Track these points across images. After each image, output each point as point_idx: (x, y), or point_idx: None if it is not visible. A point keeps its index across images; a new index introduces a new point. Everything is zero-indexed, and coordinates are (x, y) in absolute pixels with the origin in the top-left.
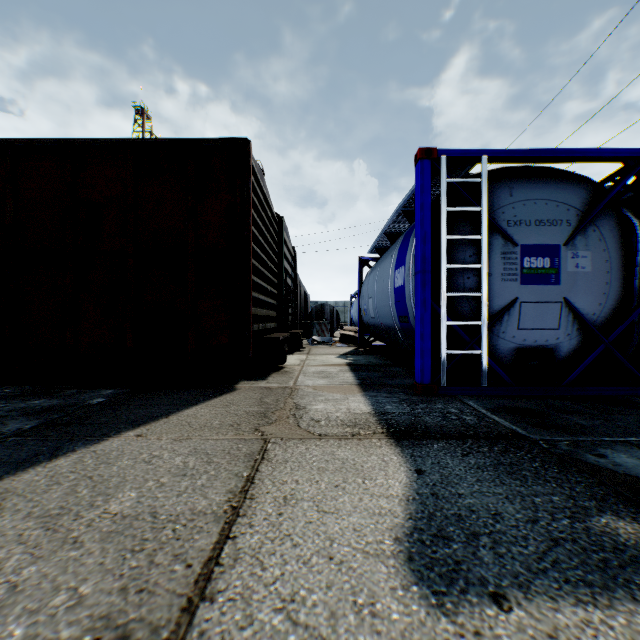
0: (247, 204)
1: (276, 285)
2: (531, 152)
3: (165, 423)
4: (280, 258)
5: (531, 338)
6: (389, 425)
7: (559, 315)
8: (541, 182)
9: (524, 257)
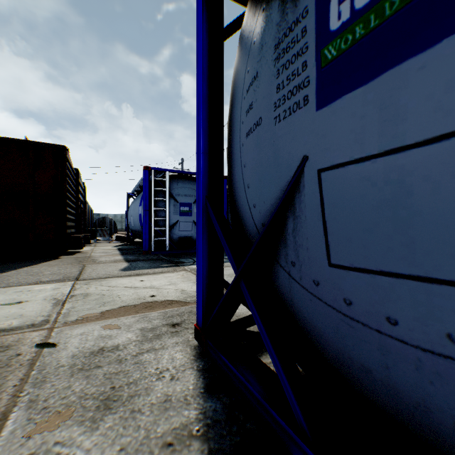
0: (65, 175)
1: (75, 208)
2: (183, 172)
3: (39, 265)
4: (77, 193)
5: (184, 234)
6: (127, 260)
7: (192, 226)
8: (188, 181)
9: (181, 207)
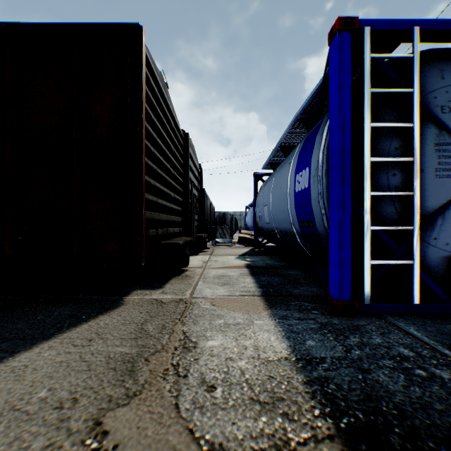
0: (139, 97)
1: (182, 193)
2: None
3: None
4: (186, 170)
5: None
6: (331, 402)
7: None
8: None
9: None
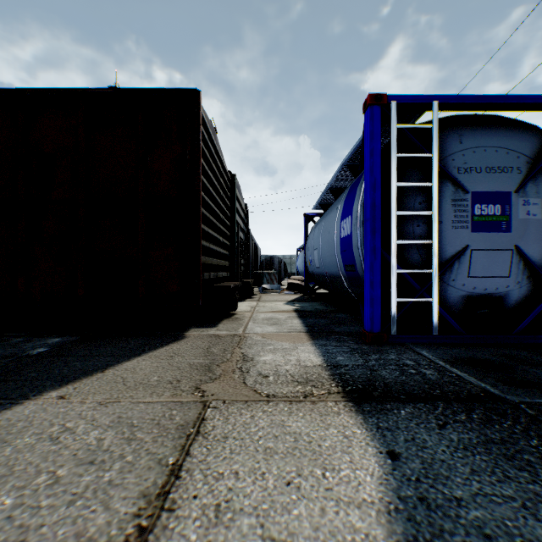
0: (197, 154)
1: (229, 237)
2: (482, 98)
3: (98, 379)
4: (232, 212)
5: (481, 286)
6: (344, 382)
7: (510, 263)
8: (490, 130)
9: (475, 204)
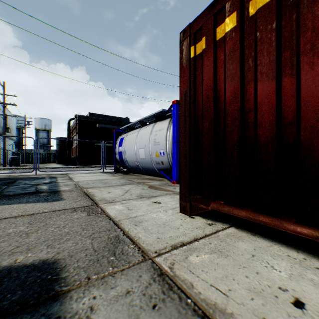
0: None
1: None
2: None
3: None
4: None
5: None
6: None
7: None
8: None
9: None
